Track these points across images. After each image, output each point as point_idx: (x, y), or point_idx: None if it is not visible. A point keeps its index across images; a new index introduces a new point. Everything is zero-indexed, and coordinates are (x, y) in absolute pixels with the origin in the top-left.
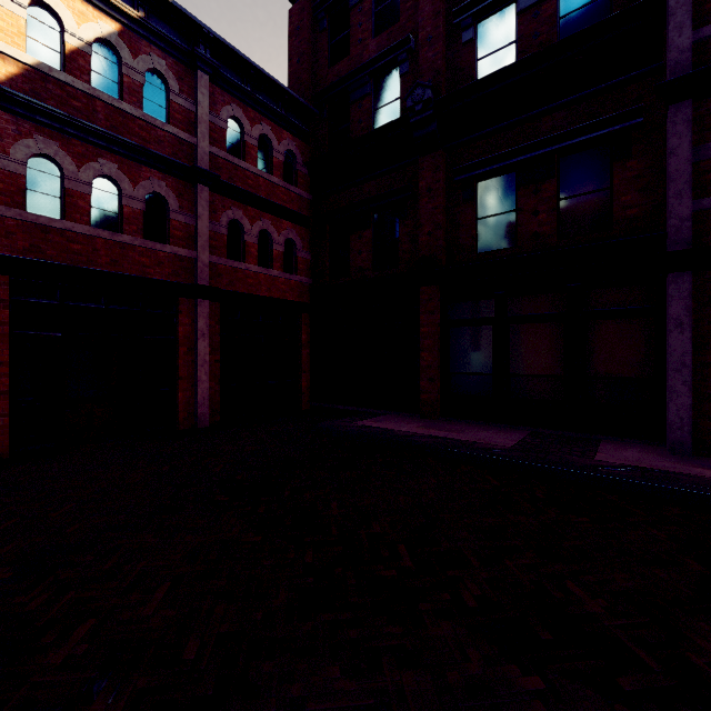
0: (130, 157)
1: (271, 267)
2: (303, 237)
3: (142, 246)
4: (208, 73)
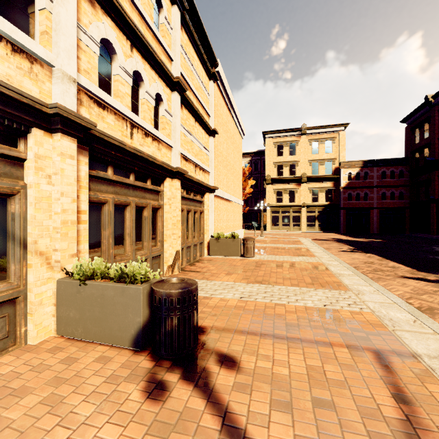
0: (361, 188)
1: (394, 199)
2: (406, 190)
3: (363, 202)
4: (376, 166)
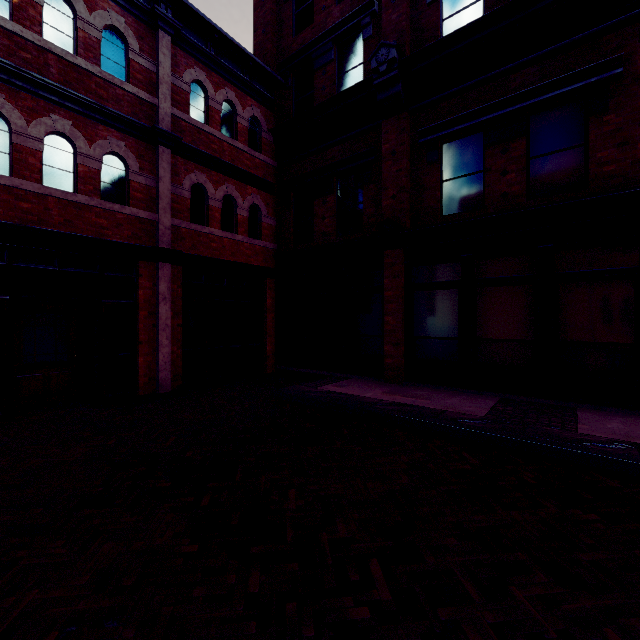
0: (86, 114)
1: (236, 232)
2: (268, 203)
3: (99, 206)
4: (169, 34)
